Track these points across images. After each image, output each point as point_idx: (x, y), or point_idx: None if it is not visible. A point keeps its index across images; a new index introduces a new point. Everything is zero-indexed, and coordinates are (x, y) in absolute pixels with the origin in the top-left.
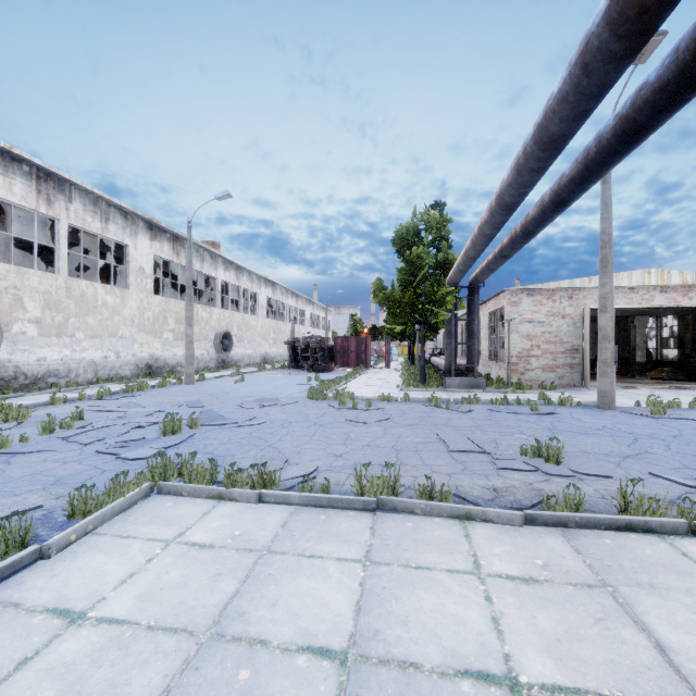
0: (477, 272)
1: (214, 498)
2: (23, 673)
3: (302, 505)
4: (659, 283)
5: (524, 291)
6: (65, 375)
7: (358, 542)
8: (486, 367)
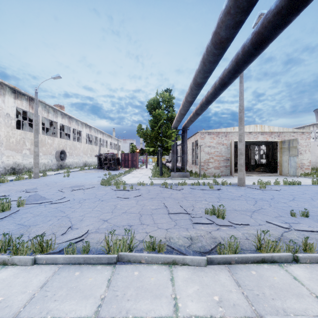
0: (186, 122)
1: None
2: None
3: (66, 263)
4: (260, 130)
5: (206, 133)
6: None
7: (95, 296)
8: (190, 167)
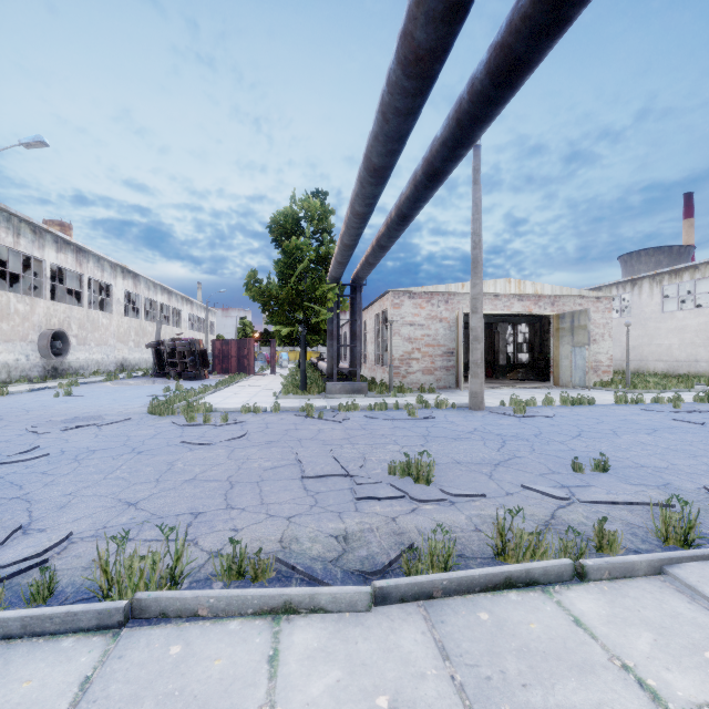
0: (358, 267)
1: None
2: None
3: None
4: (517, 292)
5: (406, 294)
6: None
7: None
8: (372, 371)
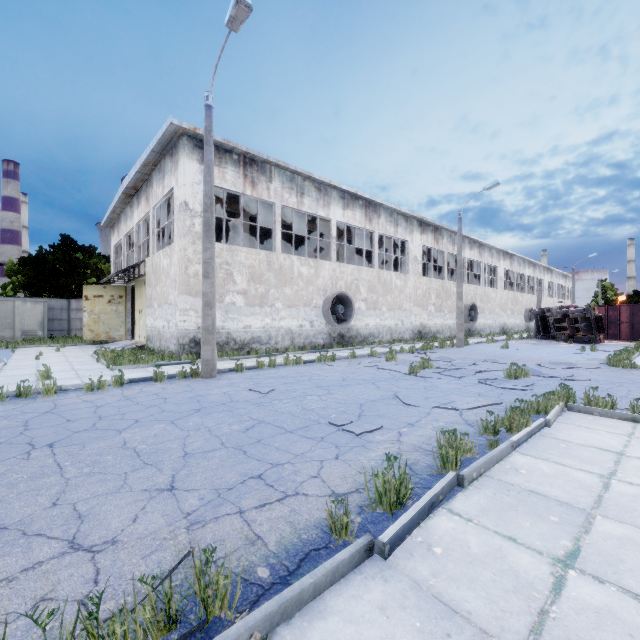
0: None
1: (627, 420)
2: (624, 465)
3: None
4: None
5: None
6: (377, 336)
7: None
8: None
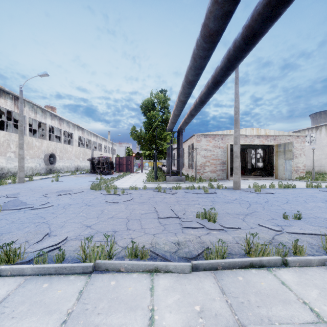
0: (181, 124)
1: None
2: None
3: (34, 274)
4: (257, 134)
5: (203, 135)
6: None
7: (61, 311)
8: (187, 171)
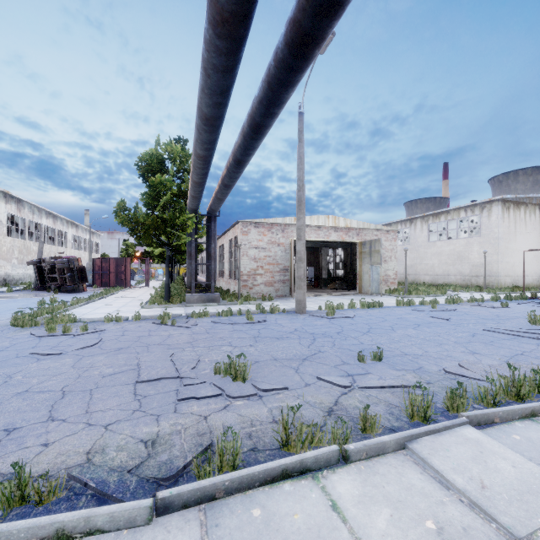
0: (211, 201)
1: None
2: None
3: None
4: (334, 225)
5: (252, 224)
6: None
7: None
8: (228, 283)
